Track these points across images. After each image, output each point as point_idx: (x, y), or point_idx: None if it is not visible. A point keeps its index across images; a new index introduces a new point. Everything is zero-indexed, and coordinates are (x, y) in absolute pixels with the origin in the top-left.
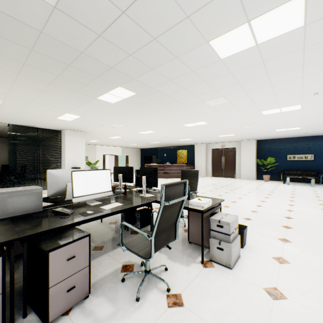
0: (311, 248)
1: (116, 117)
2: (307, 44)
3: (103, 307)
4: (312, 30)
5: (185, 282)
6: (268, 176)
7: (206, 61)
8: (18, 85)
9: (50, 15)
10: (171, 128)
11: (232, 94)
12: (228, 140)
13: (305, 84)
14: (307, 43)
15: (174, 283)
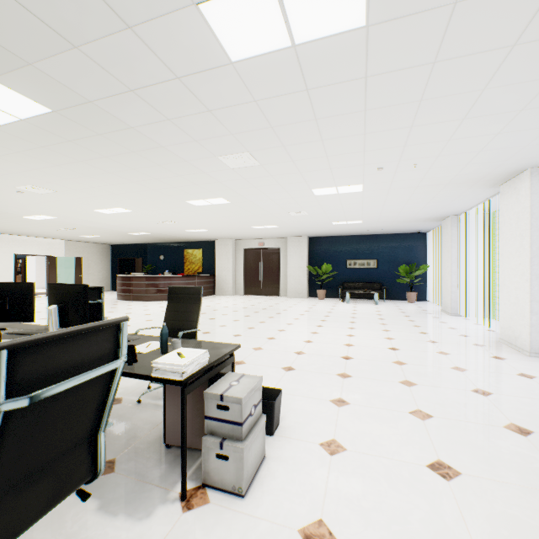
0: (375, 410)
1: (20, 168)
2: (370, 71)
3: None
4: (377, 41)
5: None
6: (324, 291)
7: (203, 60)
8: None
9: None
10: (165, 206)
11: (264, 149)
12: (268, 235)
13: (368, 150)
14: (371, 69)
15: None
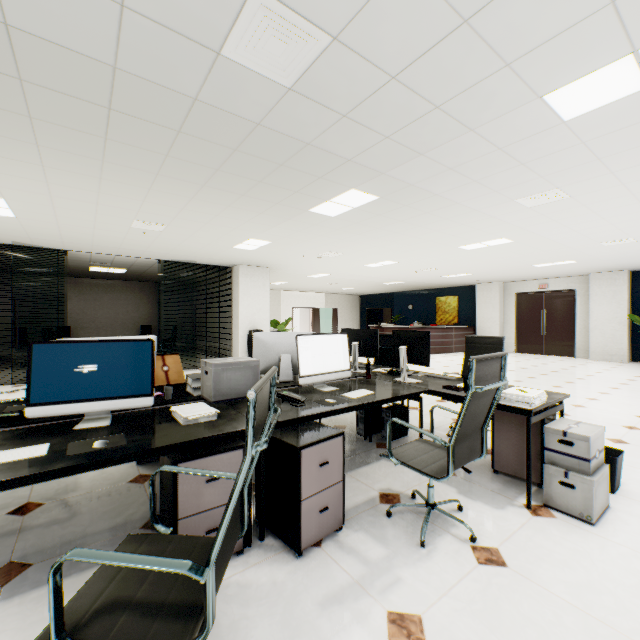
0: None
1: (330, 240)
2: None
3: (369, 545)
4: None
5: (502, 533)
6: None
7: (531, 129)
8: (197, 201)
9: (278, 101)
10: (432, 254)
11: (581, 181)
12: (556, 274)
13: None
14: None
15: (481, 532)
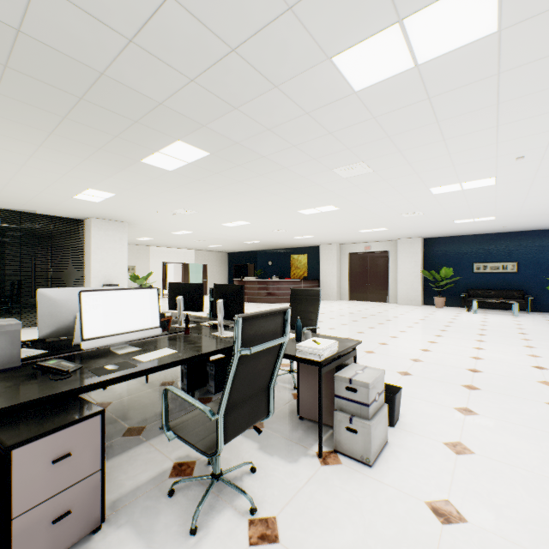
0: (510, 425)
1: (179, 197)
2: (503, 67)
3: (126, 548)
4: (511, 40)
5: (287, 495)
6: (443, 299)
7: (330, 96)
8: None
9: None
10: (278, 217)
11: (379, 157)
12: (376, 238)
13: (502, 141)
14: (504, 65)
15: (266, 497)
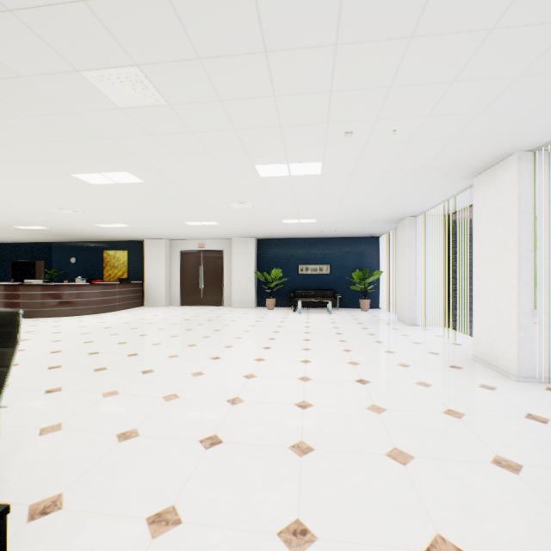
0: None
1: None
2: None
3: None
4: None
5: None
6: (274, 300)
7: None
8: None
9: None
10: (42, 181)
11: (166, 63)
12: (209, 235)
13: (337, 89)
14: None
15: None
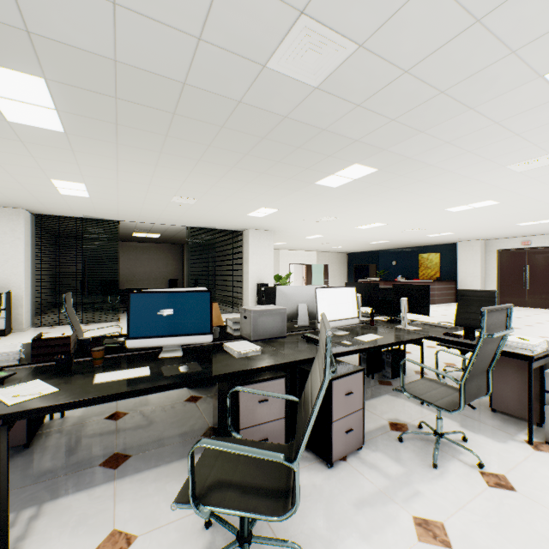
0: None
1: (329, 207)
2: None
3: (387, 463)
4: None
5: (507, 463)
6: None
7: (529, 104)
8: (225, 180)
9: (305, 98)
10: (419, 216)
11: None
12: (539, 231)
13: None
14: None
15: (487, 460)
